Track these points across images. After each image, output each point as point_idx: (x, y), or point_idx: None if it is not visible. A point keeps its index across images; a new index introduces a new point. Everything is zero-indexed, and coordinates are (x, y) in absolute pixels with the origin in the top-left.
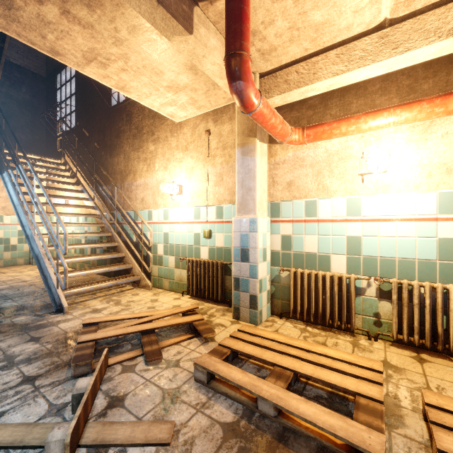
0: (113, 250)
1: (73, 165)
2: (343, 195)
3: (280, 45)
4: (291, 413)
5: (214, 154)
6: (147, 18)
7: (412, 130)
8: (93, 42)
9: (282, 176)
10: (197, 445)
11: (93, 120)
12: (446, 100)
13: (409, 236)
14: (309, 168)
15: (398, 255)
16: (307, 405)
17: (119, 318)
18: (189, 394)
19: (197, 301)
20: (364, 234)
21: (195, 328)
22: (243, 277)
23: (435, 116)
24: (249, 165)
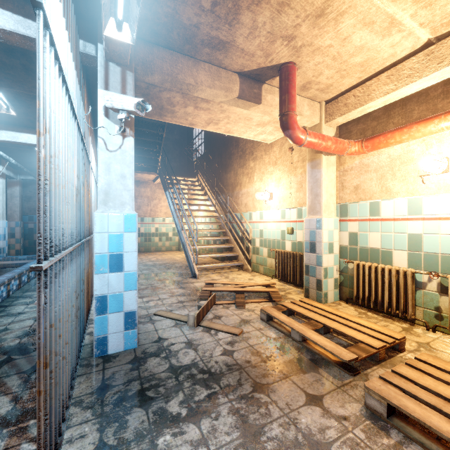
0: (227, 243)
1: (203, 181)
2: (405, 196)
3: (334, 82)
4: (305, 337)
5: (295, 166)
6: (234, 105)
7: None
8: (210, 115)
9: (350, 181)
10: (251, 339)
11: (215, 147)
12: None
13: None
14: (373, 173)
15: None
16: (318, 336)
17: (225, 283)
18: (255, 323)
19: (281, 283)
20: (425, 232)
21: (271, 297)
22: (312, 264)
23: None
24: (316, 176)
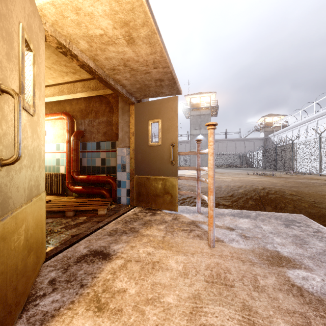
0: None
1: None
2: None
3: None
4: None
5: None
6: None
7: (52, 122)
8: None
9: None
10: None
11: None
12: (49, 115)
13: (50, 158)
14: None
15: (48, 164)
16: None
17: None
18: None
19: None
20: None
21: None
22: None
23: (50, 120)
24: None
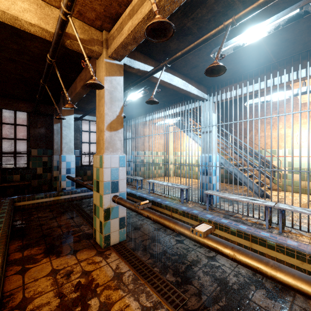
0: None
1: None
2: None
3: None
4: None
5: None
6: None
7: None
8: None
9: None
10: None
11: None
12: None
13: None
14: None
15: None
16: None
17: None
18: None
19: None
20: None
21: None
22: None
23: None
24: None
